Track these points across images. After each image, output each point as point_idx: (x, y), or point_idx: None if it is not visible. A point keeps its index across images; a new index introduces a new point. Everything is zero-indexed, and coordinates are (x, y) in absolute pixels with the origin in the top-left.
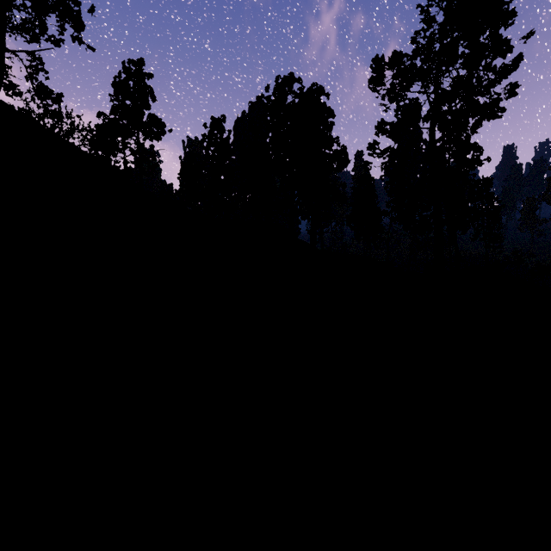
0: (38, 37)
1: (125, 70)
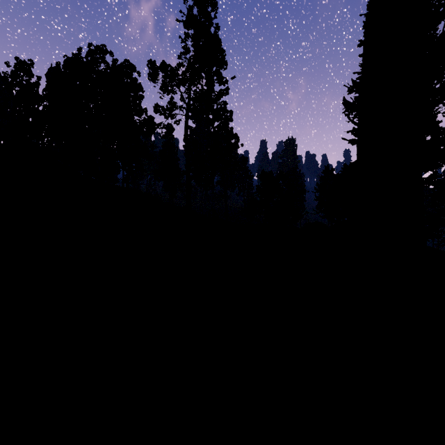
0: None
1: None
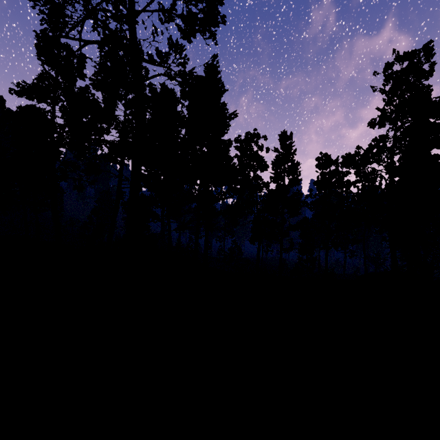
0: None
1: None
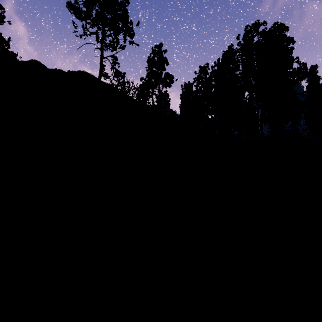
0: (115, 48)
1: (153, 52)
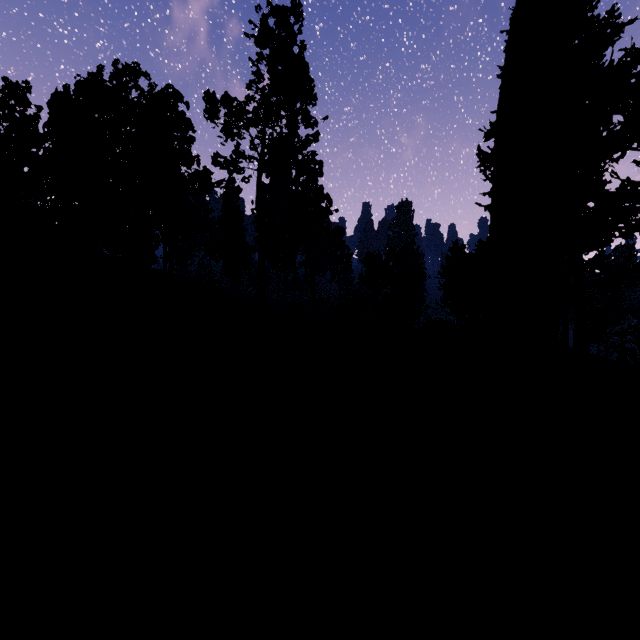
0: None
1: None
